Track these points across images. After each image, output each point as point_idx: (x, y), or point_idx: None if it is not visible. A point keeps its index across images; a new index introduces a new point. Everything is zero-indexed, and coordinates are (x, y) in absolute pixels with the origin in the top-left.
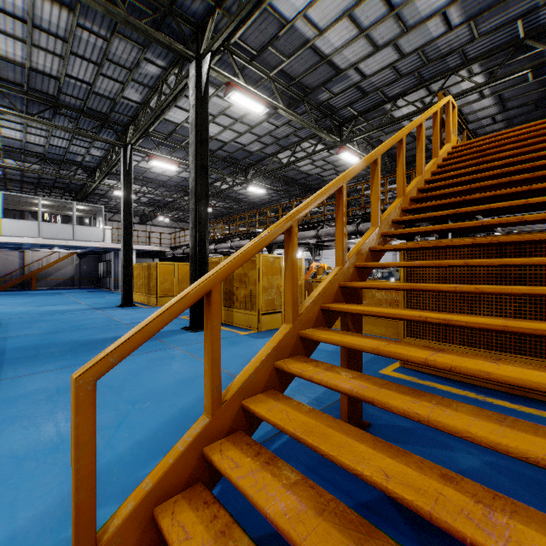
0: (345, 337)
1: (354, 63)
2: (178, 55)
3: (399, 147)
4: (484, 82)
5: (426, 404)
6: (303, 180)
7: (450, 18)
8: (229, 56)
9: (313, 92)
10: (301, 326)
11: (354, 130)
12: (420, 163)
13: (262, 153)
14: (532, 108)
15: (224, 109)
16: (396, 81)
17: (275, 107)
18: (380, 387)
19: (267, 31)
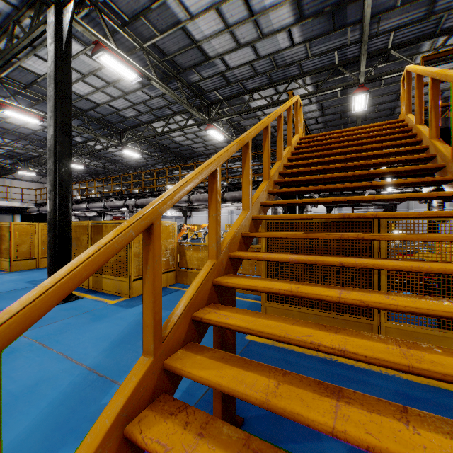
0: (223, 371)
1: (220, 54)
2: None
3: (265, 132)
4: (313, 91)
5: None
6: (176, 149)
7: (293, 35)
8: (97, 15)
9: (185, 72)
10: (166, 353)
11: (220, 112)
12: (280, 149)
13: (137, 120)
14: (339, 117)
15: (95, 70)
16: (253, 77)
17: (149, 77)
18: None
19: (139, 0)
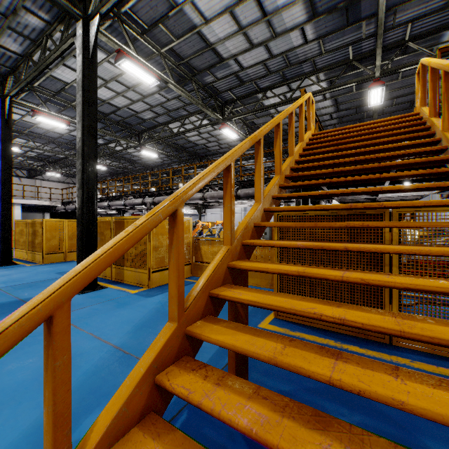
0: (237, 336)
1: (234, 55)
2: (62, 10)
3: (277, 130)
4: (327, 87)
5: (340, 448)
6: (191, 148)
7: (306, 33)
8: (119, 25)
9: (200, 74)
10: (188, 321)
11: (233, 112)
12: (291, 145)
13: (154, 122)
14: (355, 112)
15: (117, 76)
16: (266, 76)
17: (166, 81)
18: (281, 416)
19: (157, 8)
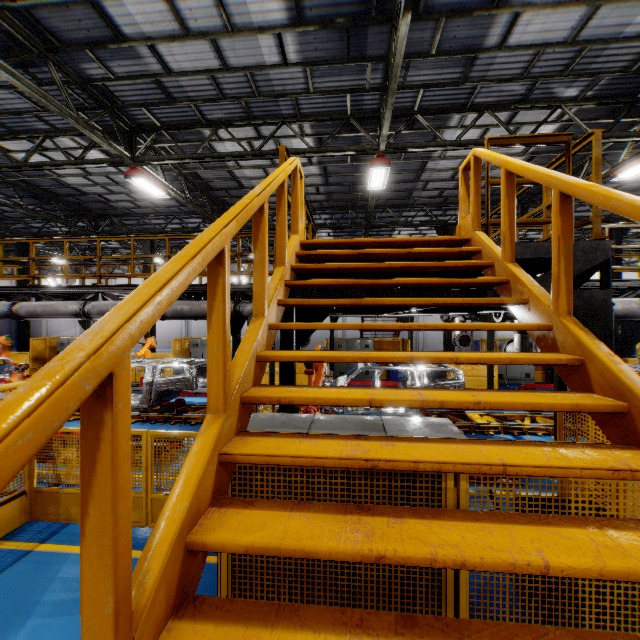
0: None
1: (148, 37)
2: None
3: (214, 269)
4: (316, 148)
5: None
6: (71, 197)
7: (286, 46)
8: None
9: (69, 51)
10: None
11: (157, 148)
12: (260, 289)
13: None
14: (348, 190)
15: None
16: (217, 100)
17: None
18: None
19: None
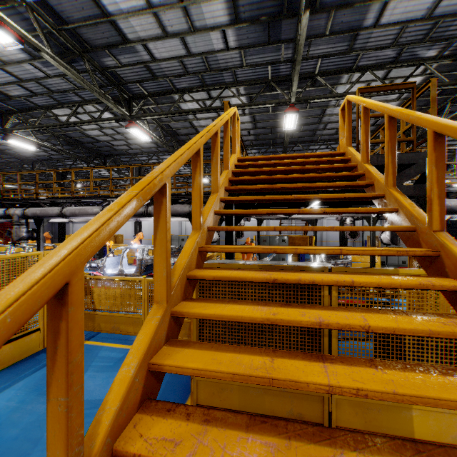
0: None
1: (143, 39)
2: None
3: (195, 159)
4: (248, 103)
5: None
6: (90, 144)
7: (228, 38)
8: None
9: (95, 51)
10: None
11: (144, 109)
12: (215, 178)
13: (28, 102)
14: (270, 132)
15: None
16: (183, 75)
17: (37, 47)
18: None
19: None
